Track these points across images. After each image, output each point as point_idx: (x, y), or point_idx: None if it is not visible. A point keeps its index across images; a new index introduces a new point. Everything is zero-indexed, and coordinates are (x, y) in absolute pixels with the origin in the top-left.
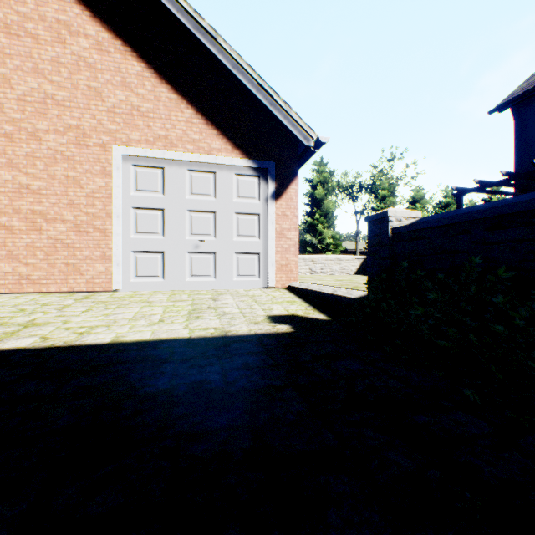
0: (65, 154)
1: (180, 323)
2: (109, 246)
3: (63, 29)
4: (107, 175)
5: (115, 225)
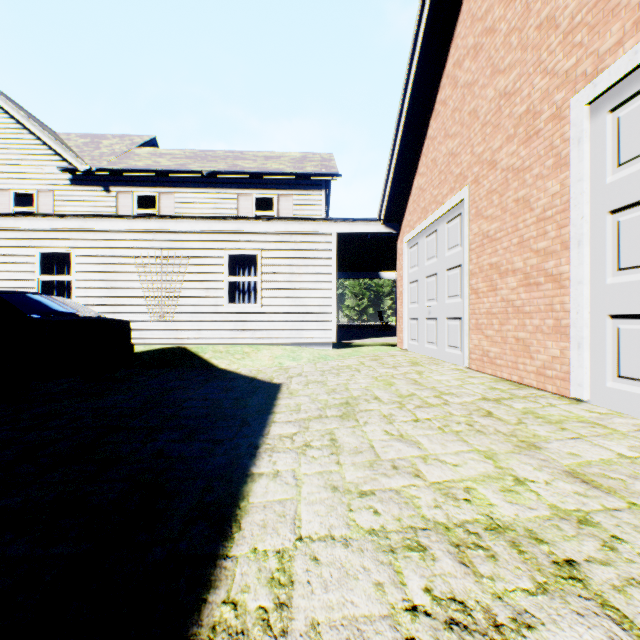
0: (514, 167)
1: (338, 523)
2: (564, 306)
3: None
4: (560, 166)
5: (573, 262)
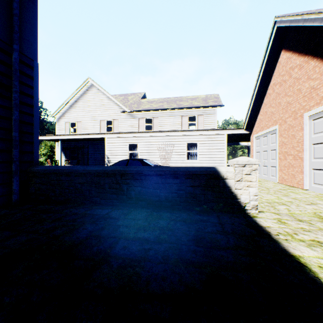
0: (291, 125)
1: None
2: (302, 166)
3: (290, 70)
4: (302, 129)
5: (304, 155)
